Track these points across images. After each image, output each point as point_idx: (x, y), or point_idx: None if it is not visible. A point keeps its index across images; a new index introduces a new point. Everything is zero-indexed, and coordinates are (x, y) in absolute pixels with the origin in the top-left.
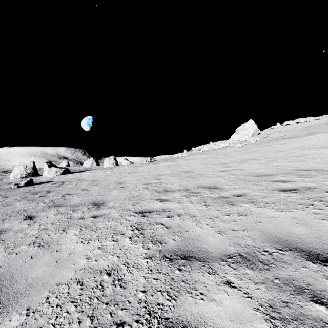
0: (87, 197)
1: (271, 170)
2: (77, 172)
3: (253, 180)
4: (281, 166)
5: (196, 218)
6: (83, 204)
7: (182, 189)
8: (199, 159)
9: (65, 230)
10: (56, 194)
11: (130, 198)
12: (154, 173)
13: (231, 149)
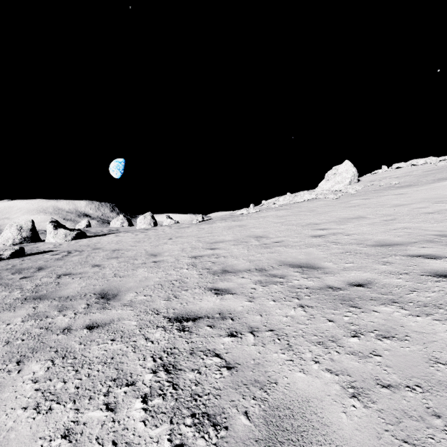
0: (95, 279)
1: (398, 236)
2: (96, 236)
3: (373, 252)
4: (412, 229)
5: (288, 341)
6: (83, 295)
7: (252, 268)
8: (275, 217)
9: (22, 362)
10: (49, 273)
11: (165, 285)
12: (206, 239)
13: (321, 203)
